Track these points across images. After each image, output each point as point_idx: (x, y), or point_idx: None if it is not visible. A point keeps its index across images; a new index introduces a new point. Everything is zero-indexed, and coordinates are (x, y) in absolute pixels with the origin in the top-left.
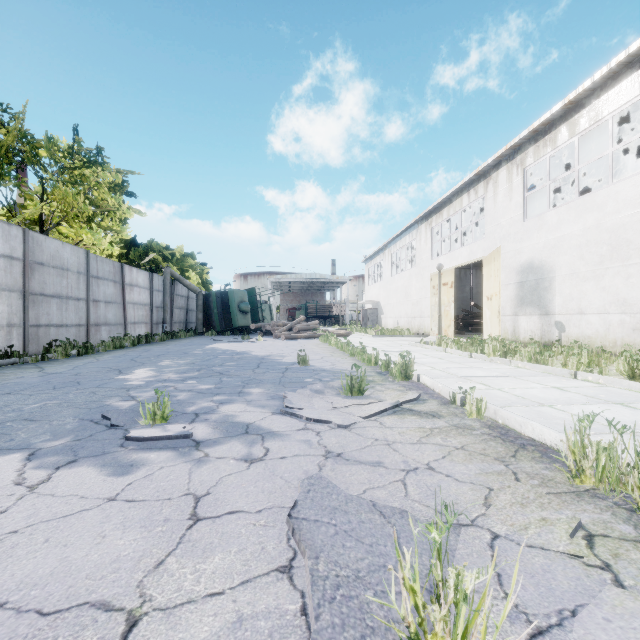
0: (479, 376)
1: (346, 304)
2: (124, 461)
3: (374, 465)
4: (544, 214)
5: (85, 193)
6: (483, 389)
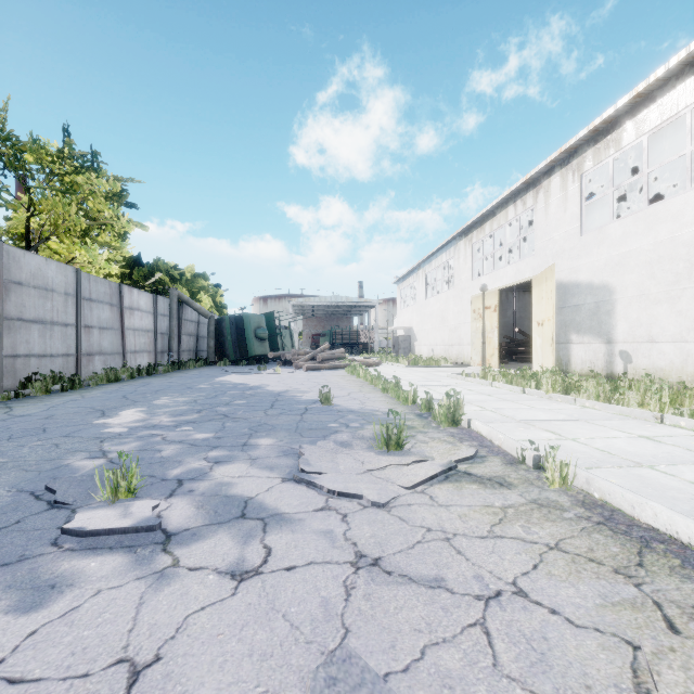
0: (542, 420)
1: (375, 330)
2: (45, 577)
3: (432, 586)
4: (606, 226)
5: (78, 203)
6: (553, 439)
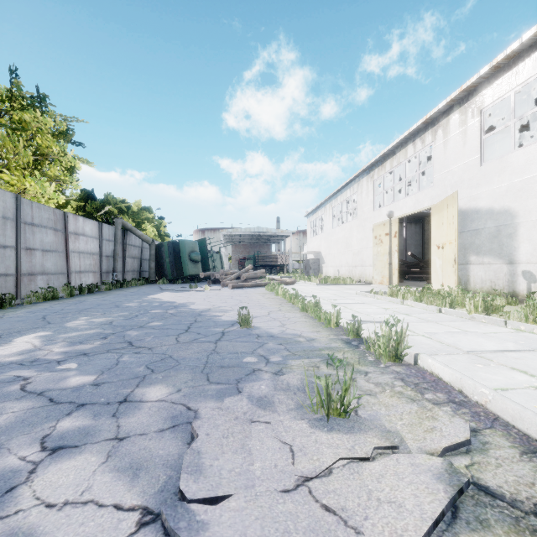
0: (493, 350)
1: (289, 254)
2: None
3: None
4: (507, 155)
5: (27, 140)
6: None
